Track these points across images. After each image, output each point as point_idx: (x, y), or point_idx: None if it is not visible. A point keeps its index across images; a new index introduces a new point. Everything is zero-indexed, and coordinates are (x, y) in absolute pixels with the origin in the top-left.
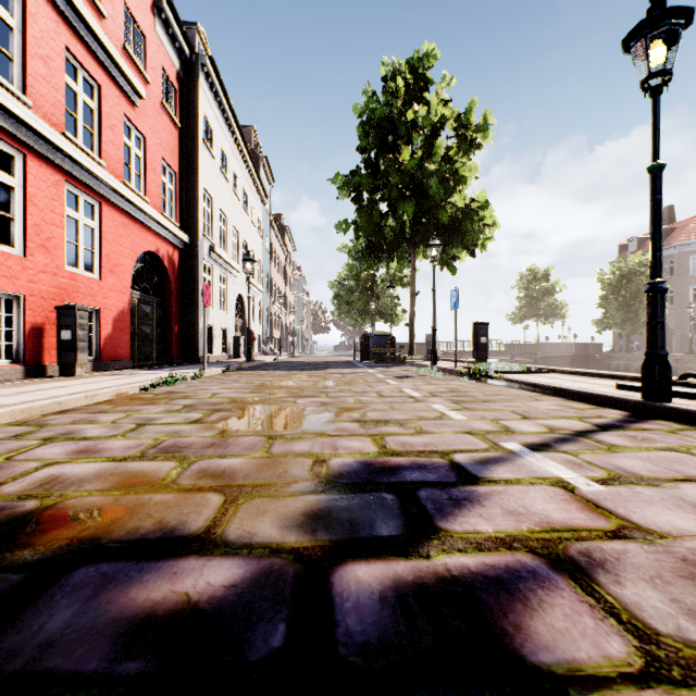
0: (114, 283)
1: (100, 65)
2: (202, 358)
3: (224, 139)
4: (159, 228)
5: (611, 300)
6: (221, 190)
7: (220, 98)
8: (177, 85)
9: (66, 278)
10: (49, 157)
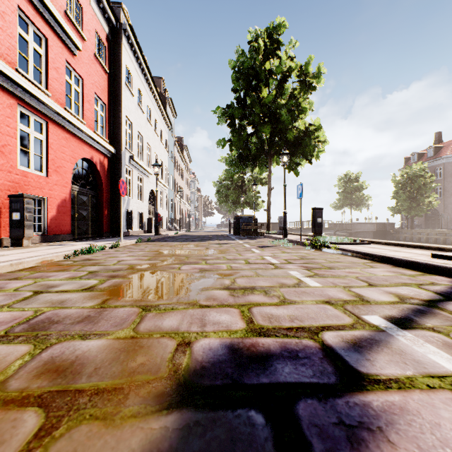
0: (58, 179)
1: (47, 23)
2: (124, 232)
3: (141, 83)
4: (93, 142)
5: (401, 194)
6: (138, 118)
7: (137, 55)
8: (107, 44)
9: (19, 175)
10: (4, 85)
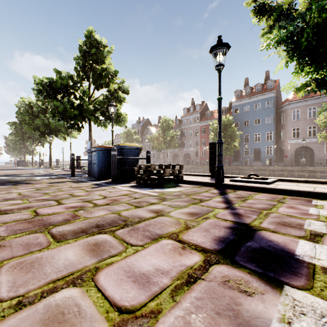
0: None
1: None
2: None
3: None
4: None
5: None
6: None
7: None
8: None
9: None
10: None
